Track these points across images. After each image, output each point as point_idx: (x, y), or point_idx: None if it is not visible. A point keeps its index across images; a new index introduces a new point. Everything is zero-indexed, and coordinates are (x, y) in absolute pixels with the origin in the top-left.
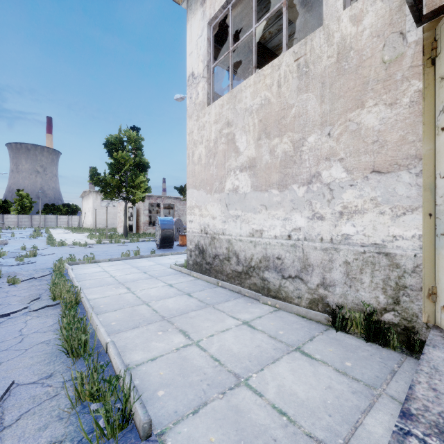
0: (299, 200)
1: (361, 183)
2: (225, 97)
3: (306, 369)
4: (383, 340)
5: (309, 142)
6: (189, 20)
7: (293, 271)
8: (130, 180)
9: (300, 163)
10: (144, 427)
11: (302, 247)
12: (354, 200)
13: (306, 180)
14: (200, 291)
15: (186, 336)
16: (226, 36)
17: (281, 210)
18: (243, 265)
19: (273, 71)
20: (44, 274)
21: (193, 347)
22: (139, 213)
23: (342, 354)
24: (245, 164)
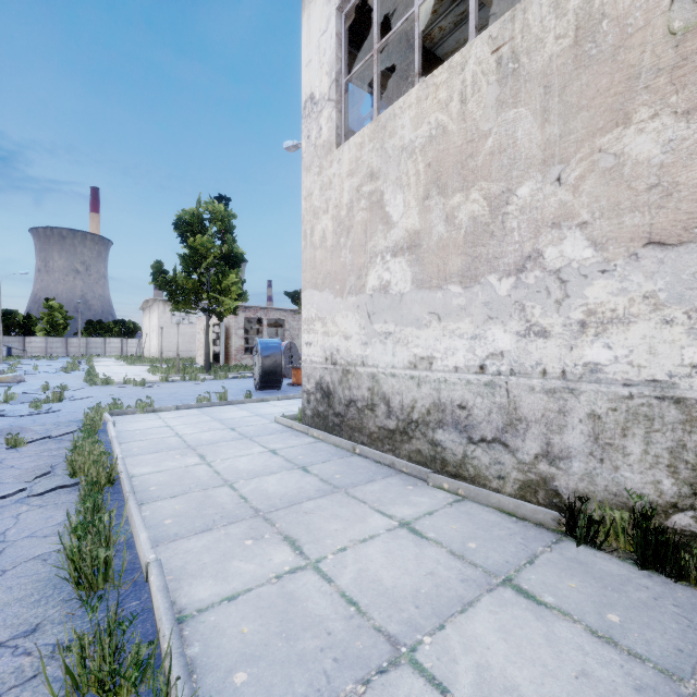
0: (500, 303)
1: (624, 266)
2: (367, 130)
3: (530, 628)
4: (676, 568)
5: (519, 197)
6: (305, 7)
7: (490, 430)
8: (215, 281)
9: (503, 235)
10: None
11: (505, 387)
12: (609, 300)
13: (515, 265)
14: (323, 462)
15: (297, 550)
16: (368, 34)
17: (466, 321)
18: (397, 418)
19: (452, 76)
20: (68, 430)
21: (307, 572)
22: (230, 333)
23: (596, 594)
24: (401, 242)
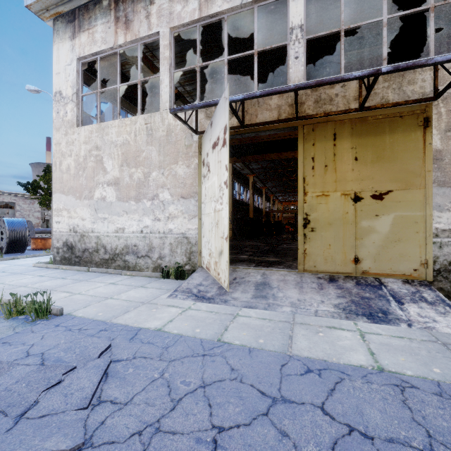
0: (147, 209)
1: (177, 202)
2: (95, 126)
3: (142, 290)
4: (183, 277)
5: (153, 175)
6: (55, 42)
7: (144, 252)
8: None
9: (148, 187)
10: (60, 310)
11: (149, 237)
12: (174, 211)
13: (152, 197)
14: (72, 275)
15: (70, 293)
16: (94, 65)
17: (137, 215)
18: (110, 253)
19: (132, 124)
20: None
21: (76, 295)
22: None
23: (162, 284)
24: (111, 181)
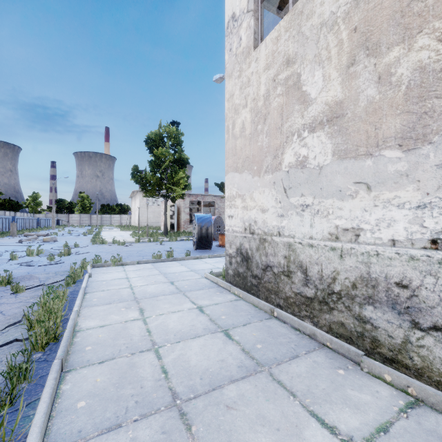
0: None
1: None
2: (283, 22)
3: None
4: None
5: None
6: None
7: None
8: (170, 177)
9: None
10: None
11: None
12: None
13: None
14: (243, 324)
15: None
16: None
17: (409, 188)
18: (315, 287)
19: None
20: (58, 279)
21: None
22: (180, 211)
23: None
24: (320, 116)
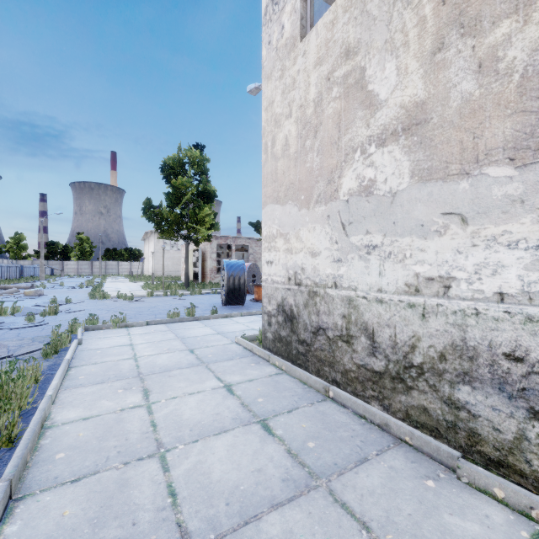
0: None
1: None
2: (341, 0)
3: None
4: None
5: None
6: None
7: None
8: (192, 214)
9: None
10: None
11: None
12: None
13: None
14: (288, 411)
15: None
16: None
17: (525, 220)
18: (386, 358)
19: None
20: (34, 348)
21: None
22: (205, 257)
23: None
24: (392, 124)
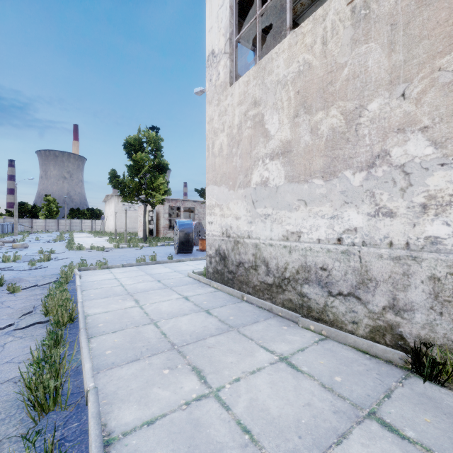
0: (354, 191)
1: None
2: (252, 71)
3: None
4: None
5: (369, 110)
6: None
7: (345, 287)
8: (149, 182)
9: (356, 140)
10: None
11: (358, 254)
12: (447, 187)
13: (366, 162)
14: (221, 306)
15: (202, 380)
16: (251, 9)
17: (327, 205)
18: (274, 276)
19: (316, 25)
20: (50, 281)
21: (210, 400)
22: (159, 216)
23: (450, 430)
24: (277, 149)
